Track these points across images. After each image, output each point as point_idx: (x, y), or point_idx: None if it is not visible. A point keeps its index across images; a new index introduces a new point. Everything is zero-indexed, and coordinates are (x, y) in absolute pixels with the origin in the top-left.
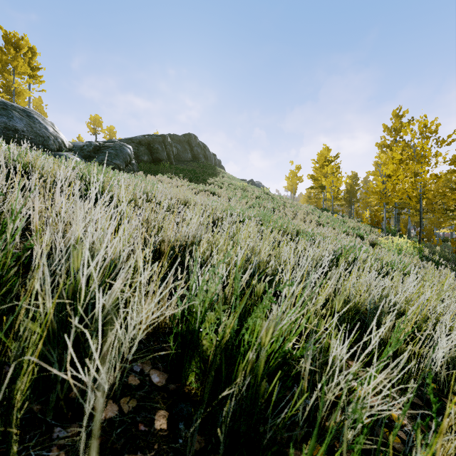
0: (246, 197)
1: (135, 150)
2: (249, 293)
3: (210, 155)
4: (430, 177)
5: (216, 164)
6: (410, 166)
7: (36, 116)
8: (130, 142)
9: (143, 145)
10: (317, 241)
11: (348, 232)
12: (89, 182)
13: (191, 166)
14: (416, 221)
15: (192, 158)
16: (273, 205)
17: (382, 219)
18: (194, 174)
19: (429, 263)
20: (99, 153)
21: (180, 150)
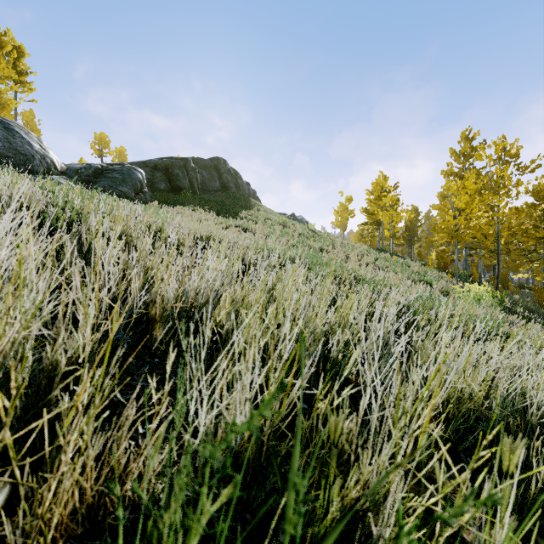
0: (287, 234)
1: (149, 176)
2: (336, 532)
3: (243, 184)
4: (510, 210)
5: (251, 195)
6: (486, 197)
7: (17, 129)
8: (143, 166)
9: (160, 170)
10: (384, 292)
11: (412, 278)
12: (62, 209)
13: (219, 197)
14: (488, 264)
15: (220, 187)
16: (321, 244)
17: (450, 262)
18: (223, 207)
19: (515, 317)
20: (101, 178)
21: (206, 177)
